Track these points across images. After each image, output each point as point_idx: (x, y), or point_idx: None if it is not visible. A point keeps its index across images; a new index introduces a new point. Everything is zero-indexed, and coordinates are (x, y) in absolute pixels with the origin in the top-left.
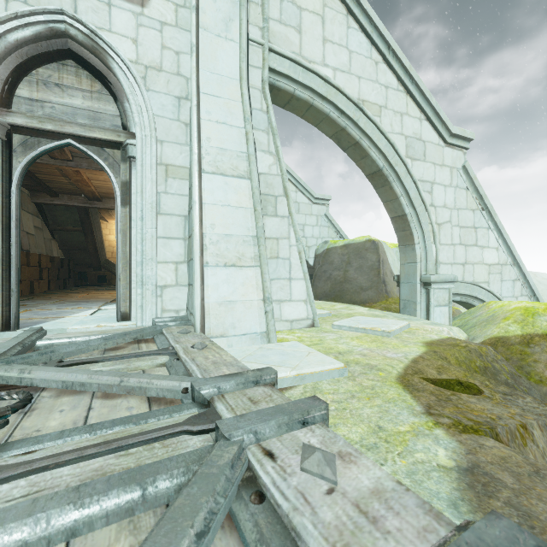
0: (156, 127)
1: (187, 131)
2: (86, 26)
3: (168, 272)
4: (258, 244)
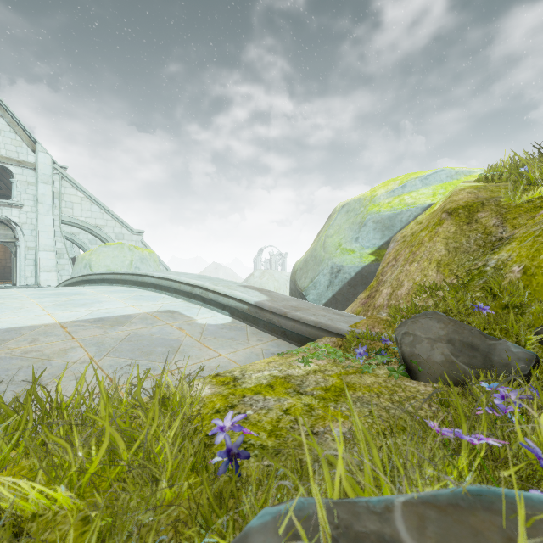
0: (25, 238)
1: (35, 238)
2: (6, 217)
3: (29, 273)
4: (56, 267)
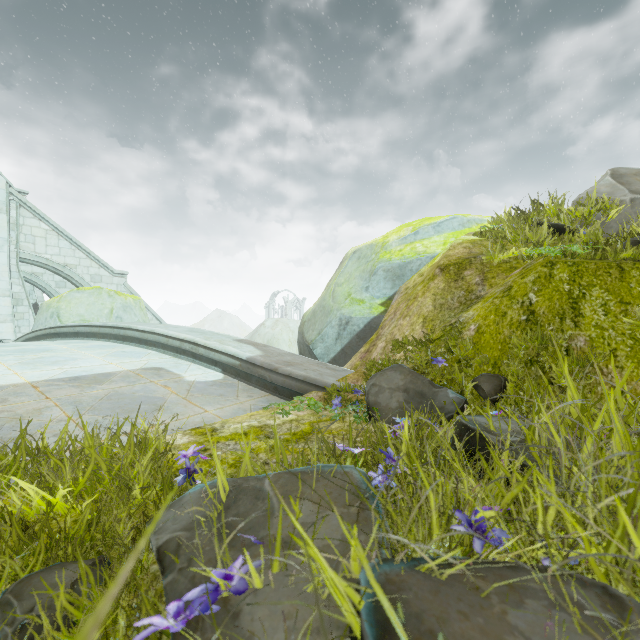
0: None
1: None
2: None
3: None
4: (12, 316)
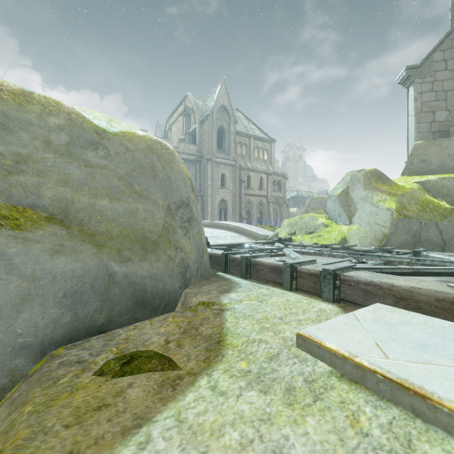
0: None
1: None
2: None
3: None
4: None
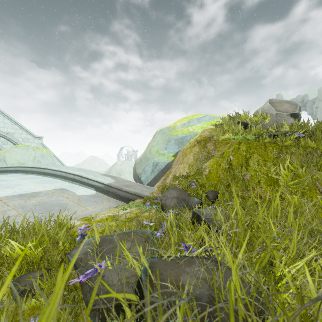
0: None
1: None
2: None
3: None
4: None
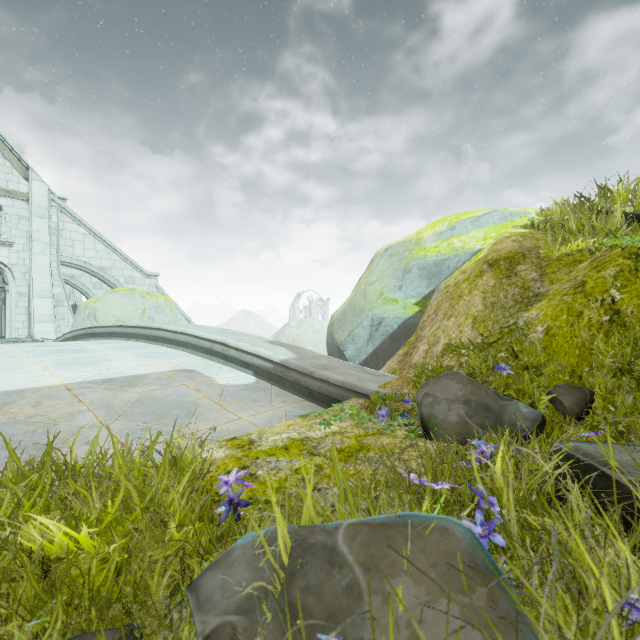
0: (16, 282)
1: (28, 282)
2: None
3: (21, 324)
4: (53, 317)
